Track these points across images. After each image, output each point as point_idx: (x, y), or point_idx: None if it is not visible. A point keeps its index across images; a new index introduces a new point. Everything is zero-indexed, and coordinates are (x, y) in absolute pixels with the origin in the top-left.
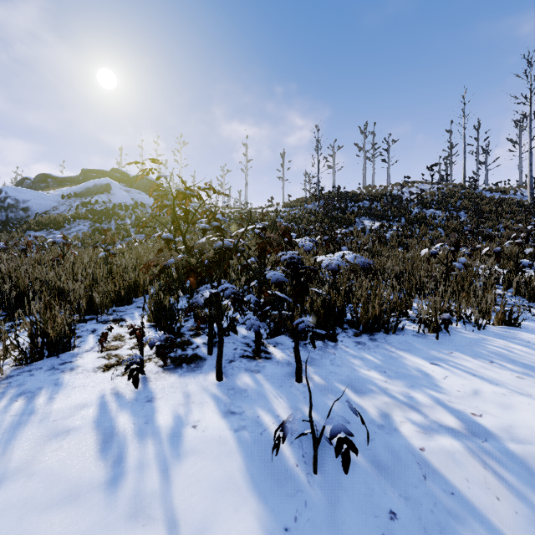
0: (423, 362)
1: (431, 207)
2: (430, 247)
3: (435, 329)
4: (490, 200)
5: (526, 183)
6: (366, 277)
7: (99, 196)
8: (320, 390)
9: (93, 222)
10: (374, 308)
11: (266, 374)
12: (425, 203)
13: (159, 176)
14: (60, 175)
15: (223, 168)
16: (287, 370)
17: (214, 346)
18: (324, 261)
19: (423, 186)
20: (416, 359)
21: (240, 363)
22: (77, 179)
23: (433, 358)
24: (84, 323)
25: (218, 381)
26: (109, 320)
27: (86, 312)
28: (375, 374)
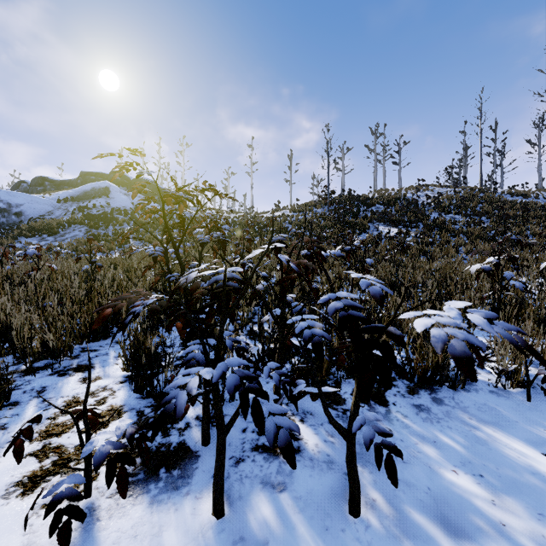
0: (531, 451)
1: (450, 212)
2: (457, 256)
3: (519, 383)
4: (512, 204)
5: (542, 186)
6: (397, 296)
7: (97, 199)
8: (396, 539)
9: (89, 228)
10: (435, 353)
11: (296, 493)
12: (443, 207)
13: (140, 172)
14: (58, 179)
15: (228, 171)
16: (330, 481)
17: (212, 424)
18: (432, 329)
19: (438, 190)
20: (518, 445)
21: (252, 465)
22: (75, 182)
23: (542, 441)
24: (32, 376)
25: (216, 519)
26: (71, 368)
27: (41, 355)
28: (469, 481)
